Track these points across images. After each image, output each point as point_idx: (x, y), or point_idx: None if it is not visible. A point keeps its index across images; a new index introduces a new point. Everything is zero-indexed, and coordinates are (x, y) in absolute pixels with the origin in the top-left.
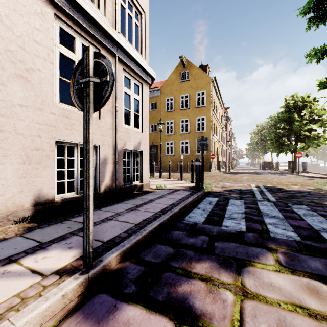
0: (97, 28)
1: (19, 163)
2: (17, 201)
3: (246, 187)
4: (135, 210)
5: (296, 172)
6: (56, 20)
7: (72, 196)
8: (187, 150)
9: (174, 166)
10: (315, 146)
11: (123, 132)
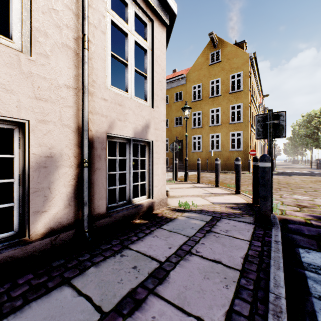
0: None
1: None
2: None
3: None
4: None
5: None
6: None
7: None
8: (218, 146)
9: (203, 164)
10: None
11: (108, 100)
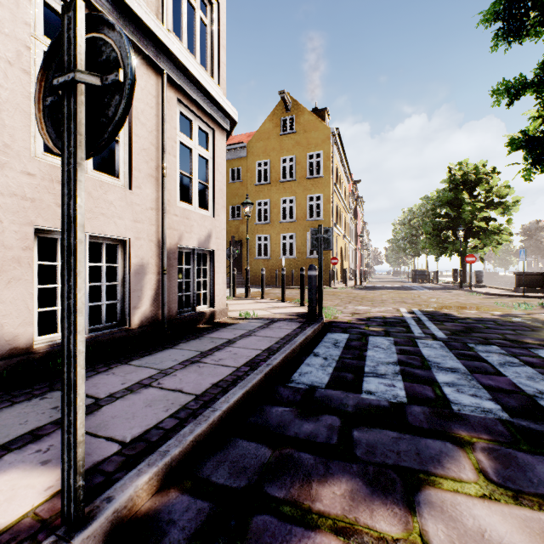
0: (126, 16)
1: None
2: None
3: (392, 313)
4: (197, 363)
5: (466, 286)
6: None
7: None
8: (292, 251)
9: (271, 277)
10: (495, 245)
11: (178, 215)
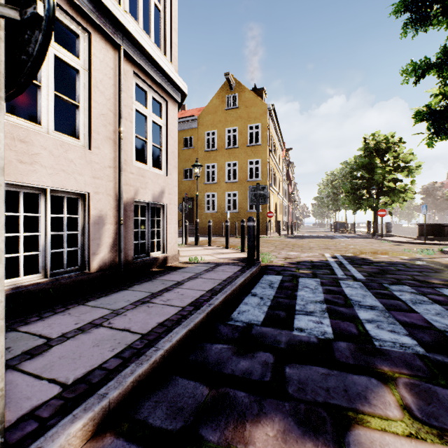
0: None
1: None
2: None
3: (318, 257)
4: (147, 303)
5: (378, 235)
6: None
7: (34, 281)
8: (235, 206)
9: (218, 227)
10: (401, 202)
11: (134, 173)
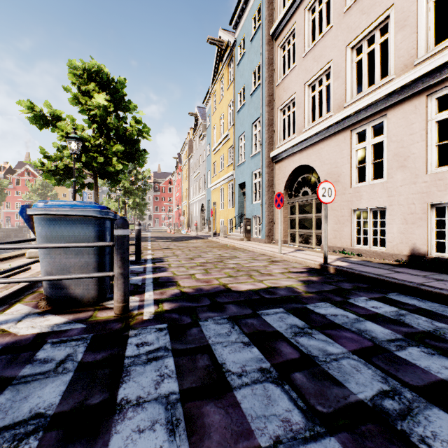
0: None
1: (400, 224)
2: (398, 248)
3: None
4: (435, 280)
5: None
6: (432, 96)
7: None
8: None
9: None
10: None
11: None
